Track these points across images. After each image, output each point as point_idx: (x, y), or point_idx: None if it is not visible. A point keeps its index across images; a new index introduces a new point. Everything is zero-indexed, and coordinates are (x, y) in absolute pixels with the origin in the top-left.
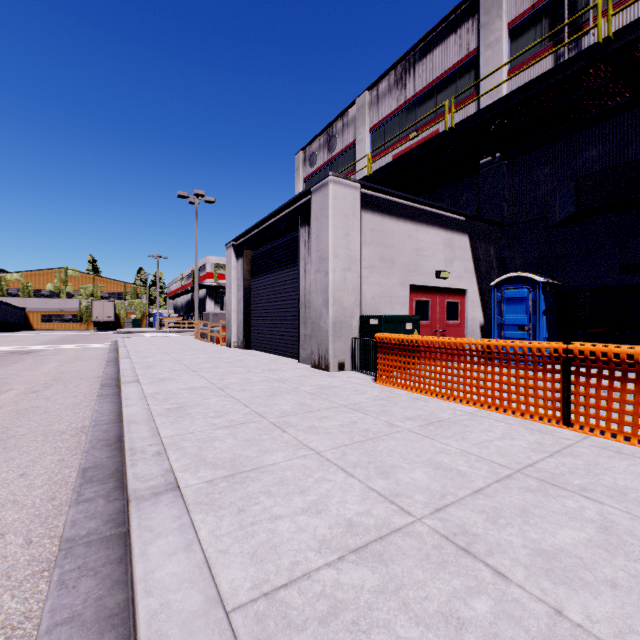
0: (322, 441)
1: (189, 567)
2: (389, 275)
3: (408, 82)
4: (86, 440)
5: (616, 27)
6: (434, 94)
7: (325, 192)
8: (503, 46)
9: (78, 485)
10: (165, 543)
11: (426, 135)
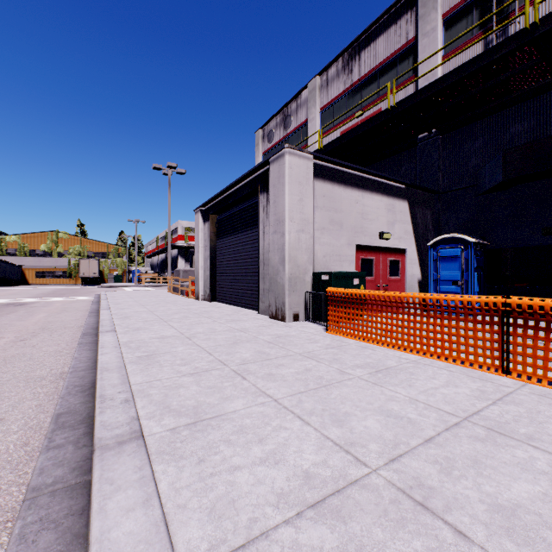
0: (279, 388)
1: (146, 525)
2: (338, 236)
3: (354, 67)
4: (63, 386)
5: (539, 16)
6: (377, 78)
7: (281, 162)
8: (438, 34)
9: (50, 431)
10: (124, 497)
11: (370, 114)
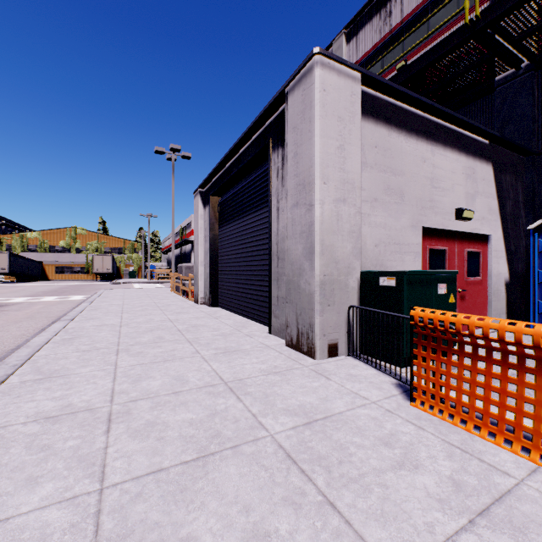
0: None
1: None
2: (397, 213)
3: (394, 8)
4: None
5: None
6: (427, 14)
7: (307, 83)
8: None
9: None
10: None
11: None
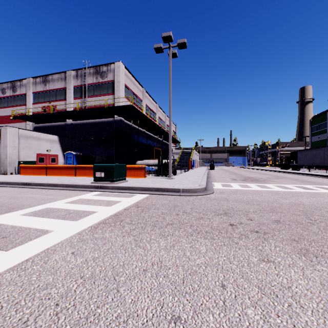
0: (2, 178)
1: None
2: (29, 151)
3: (47, 84)
4: None
5: (91, 101)
6: (55, 93)
7: (6, 130)
8: (72, 91)
9: None
10: None
11: (53, 105)
